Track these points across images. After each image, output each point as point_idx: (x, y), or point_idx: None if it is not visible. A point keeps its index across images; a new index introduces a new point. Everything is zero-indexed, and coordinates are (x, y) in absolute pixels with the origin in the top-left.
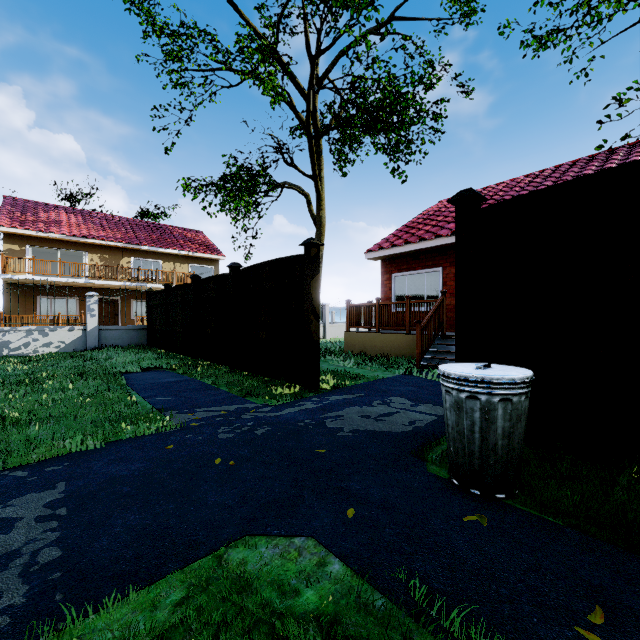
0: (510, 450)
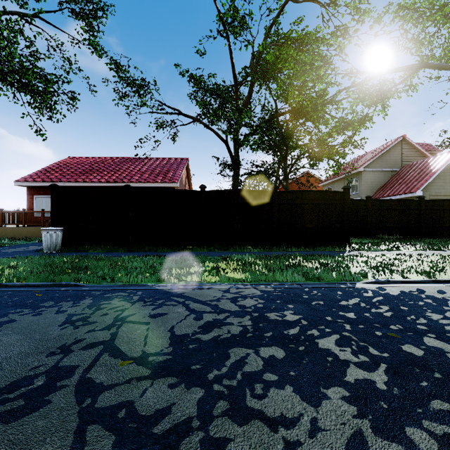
0: (57, 242)
